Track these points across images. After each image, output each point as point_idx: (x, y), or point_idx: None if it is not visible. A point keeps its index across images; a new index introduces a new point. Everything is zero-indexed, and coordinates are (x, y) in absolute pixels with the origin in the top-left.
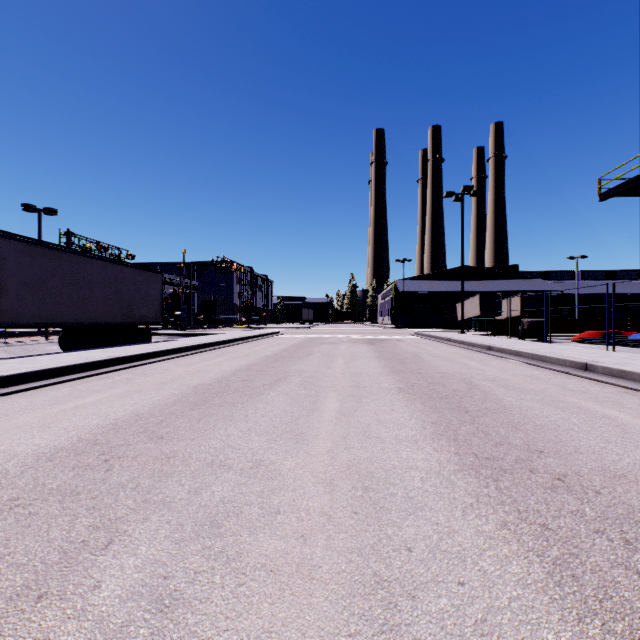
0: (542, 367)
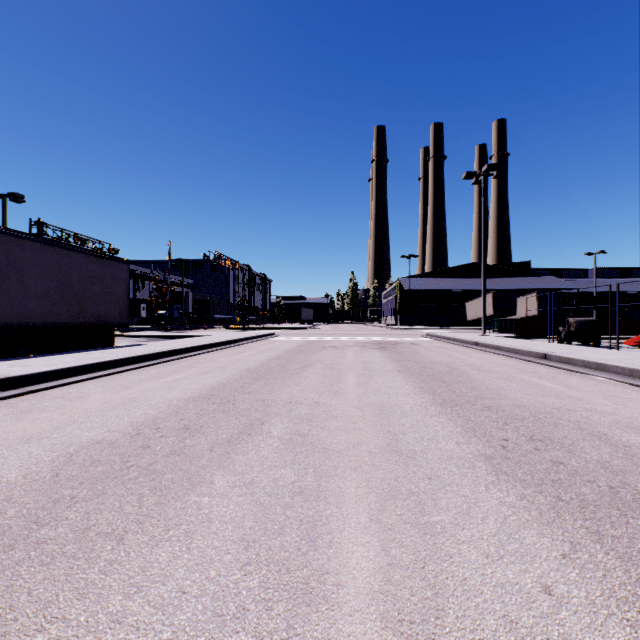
0: None
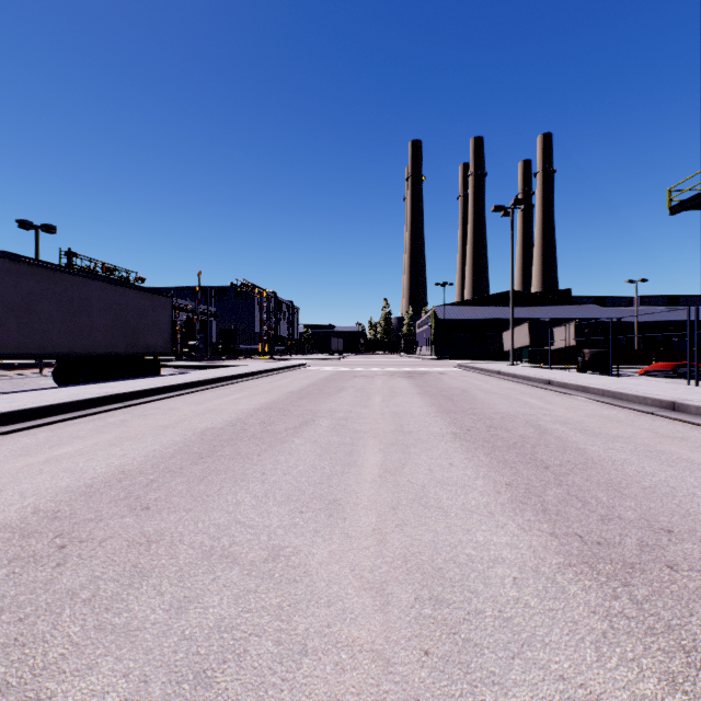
0: (618, 406)
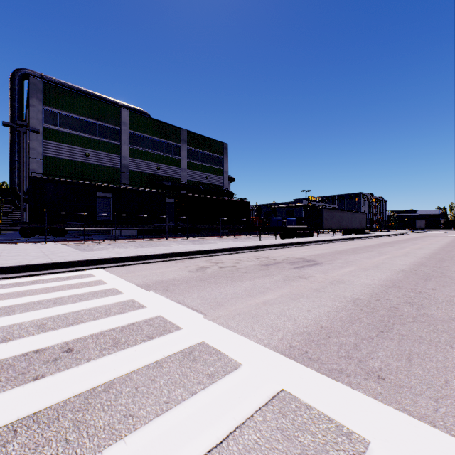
0: None
